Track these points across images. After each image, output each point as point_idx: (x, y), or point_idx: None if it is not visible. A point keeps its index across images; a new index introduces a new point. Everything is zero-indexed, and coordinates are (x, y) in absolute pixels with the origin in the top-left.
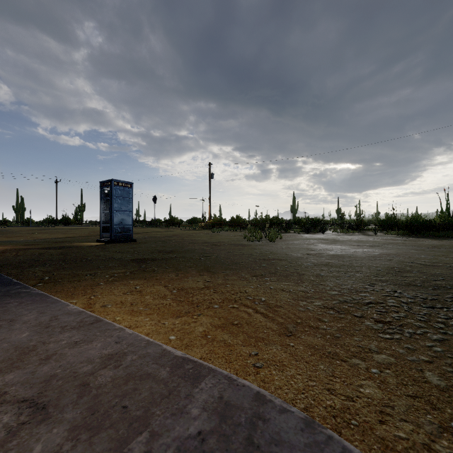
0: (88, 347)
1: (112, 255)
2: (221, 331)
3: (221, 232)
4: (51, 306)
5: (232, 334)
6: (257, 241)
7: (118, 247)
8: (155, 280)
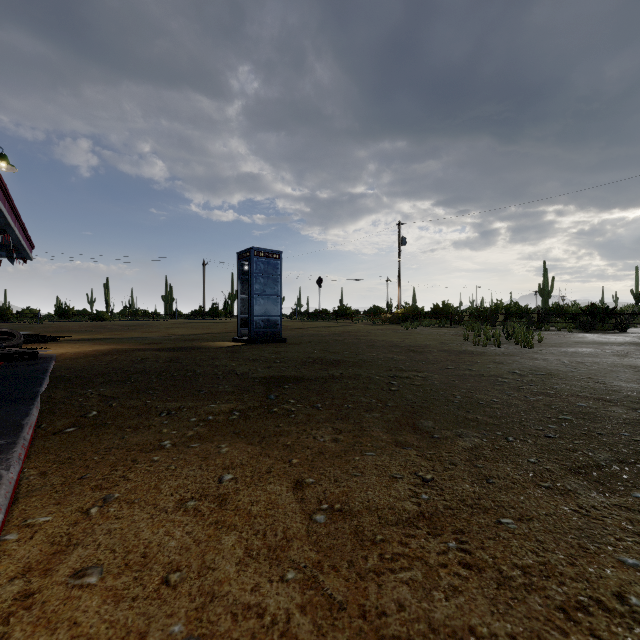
0: None
1: (235, 367)
2: None
3: (418, 328)
4: None
5: None
6: (495, 346)
7: (255, 351)
8: (279, 451)
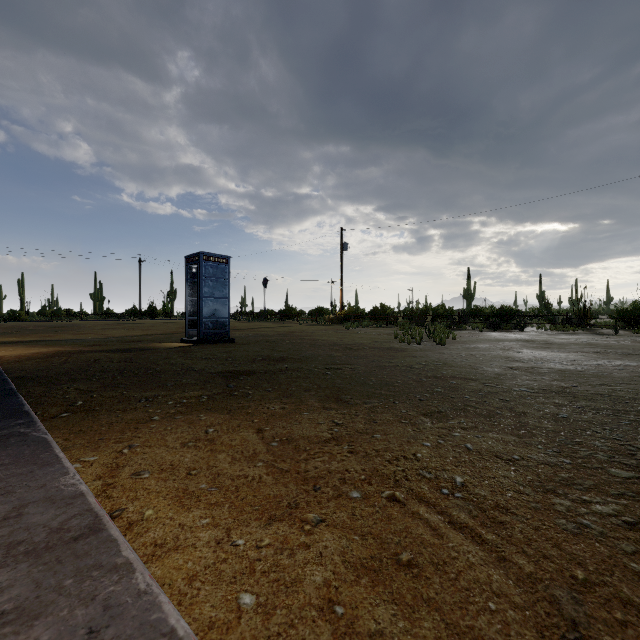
0: None
1: (192, 364)
2: (371, 589)
3: (358, 328)
4: (35, 473)
5: (400, 606)
6: (417, 344)
7: (206, 350)
8: (244, 416)
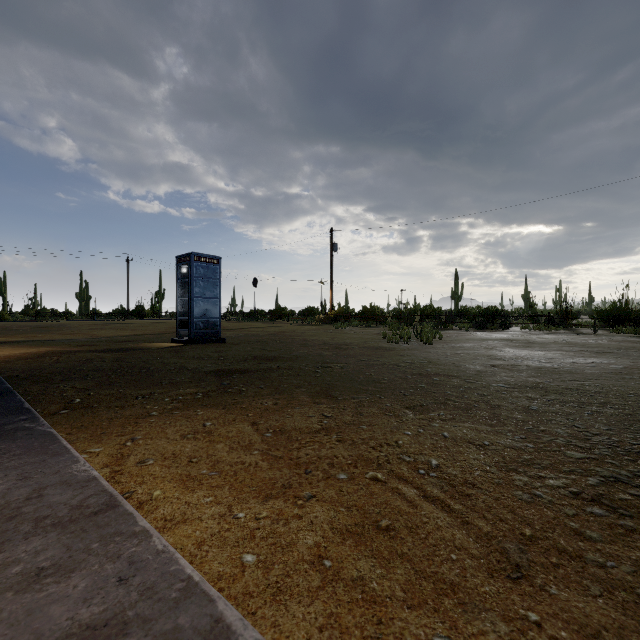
0: (55, 591)
1: (185, 364)
2: (354, 548)
3: (348, 328)
4: (48, 461)
5: (378, 559)
6: (405, 343)
7: (198, 350)
8: (239, 411)
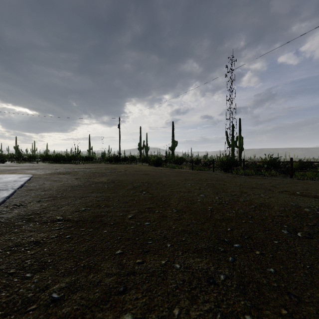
0: None
1: None
2: None
3: None
4: None
5: None
6: None
7: None
8: None
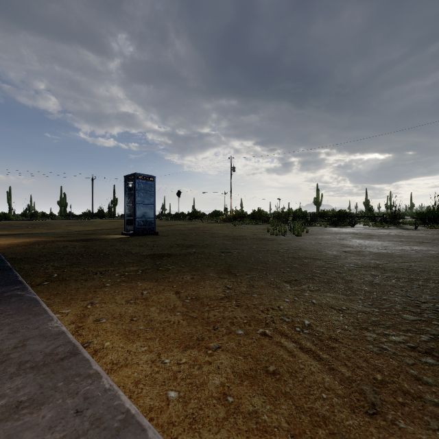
0: (29, 420)
1: (130, 249)
2: (250, 387)
3: (242, 225)
4: (31, 320)
5: (268, 397)
6: (282, 235)
7: (139, 240)
8: (166, 283)
